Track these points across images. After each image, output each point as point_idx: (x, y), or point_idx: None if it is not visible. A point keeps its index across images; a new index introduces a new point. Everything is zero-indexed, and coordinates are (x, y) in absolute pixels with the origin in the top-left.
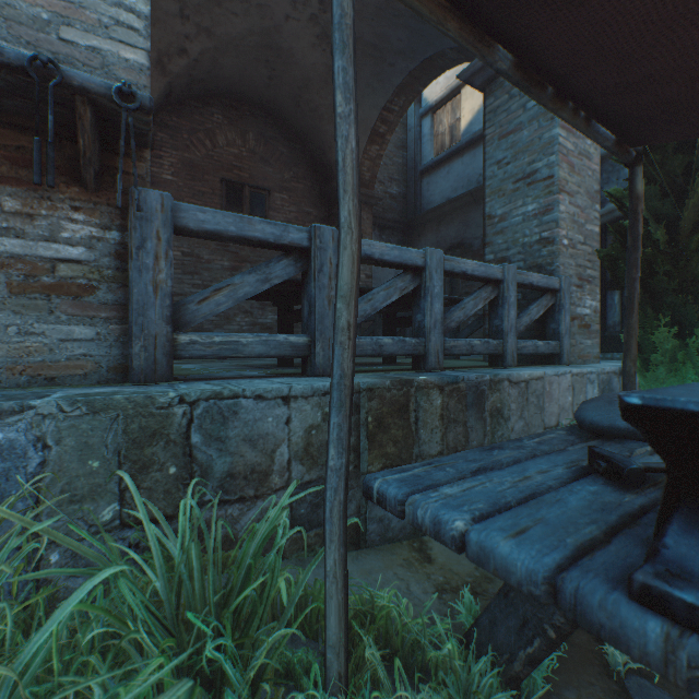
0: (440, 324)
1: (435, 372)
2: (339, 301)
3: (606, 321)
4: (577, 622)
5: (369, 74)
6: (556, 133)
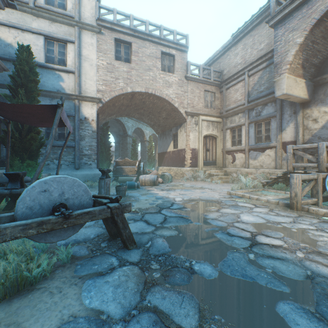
0: None
1: None
2: None
3: (1, 155)
4: None
5: None
6: None
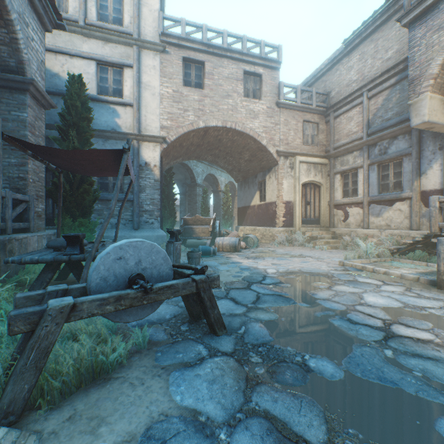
0: None
1: None
2: None
3: (46, 212)
4: (58, 260)
5: None
6: (28, 134)
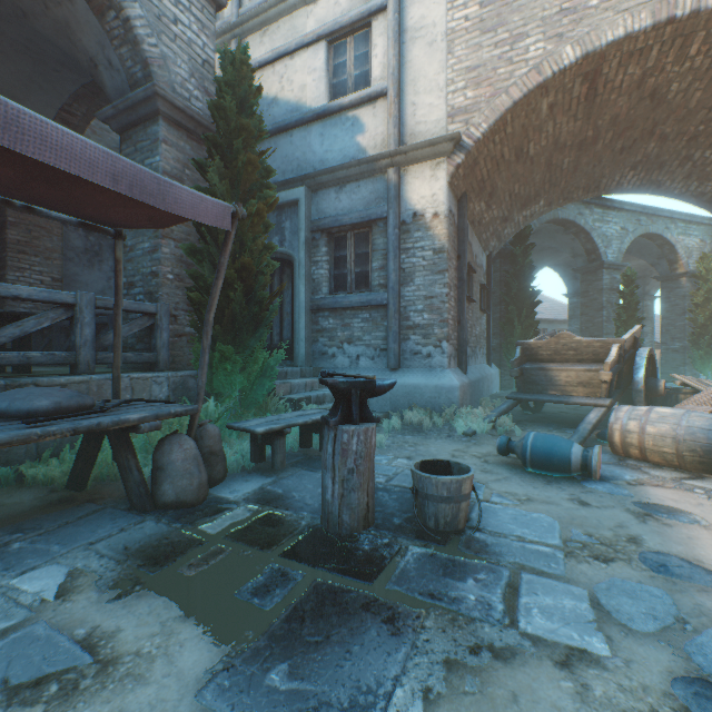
0: None
1: None
2: None
3: None
4: None
5: (31, 71)
6: None
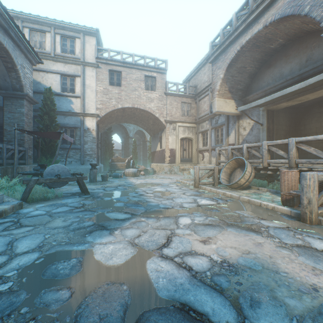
0: (6, 157)
1: (6, 166)
2: (16, 158)
3: (34, 155)
4: (37, 173)
5: None
6: (25, 119)
